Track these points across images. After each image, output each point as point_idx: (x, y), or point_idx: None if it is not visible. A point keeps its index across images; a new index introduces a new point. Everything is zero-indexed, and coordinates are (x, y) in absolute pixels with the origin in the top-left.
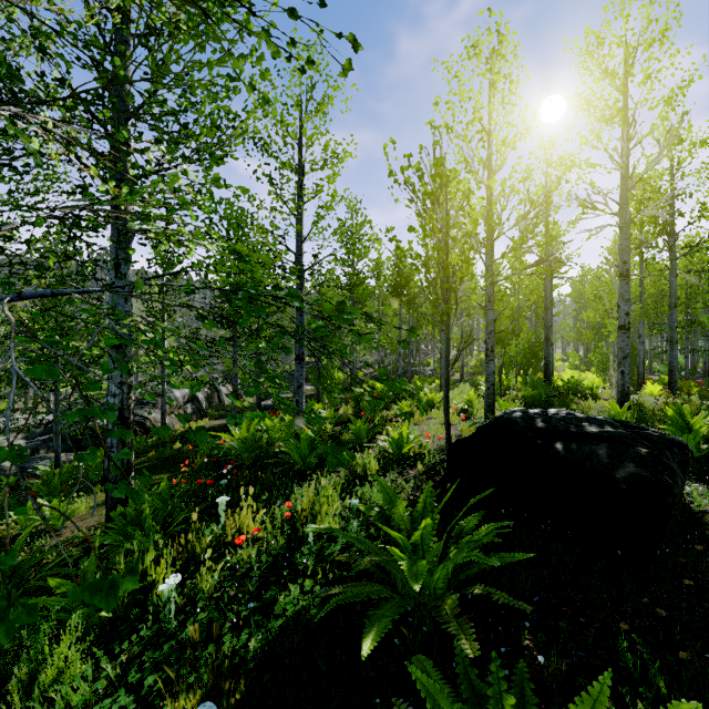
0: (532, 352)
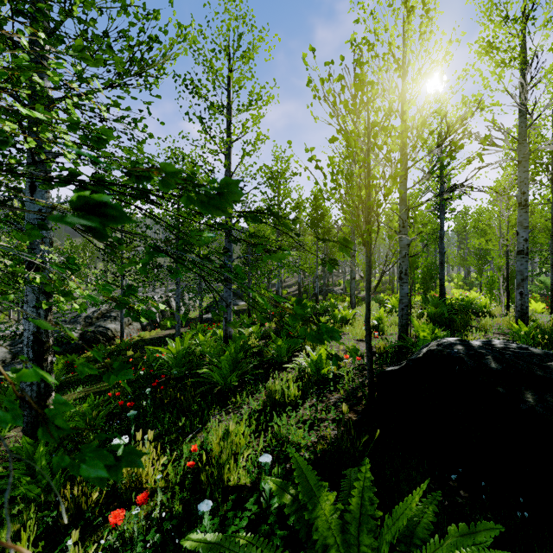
0: (430, 275)
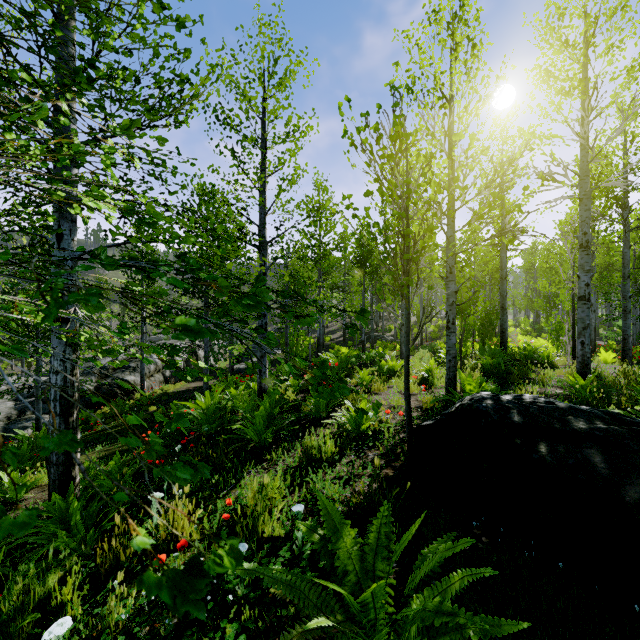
0: (489, 321)
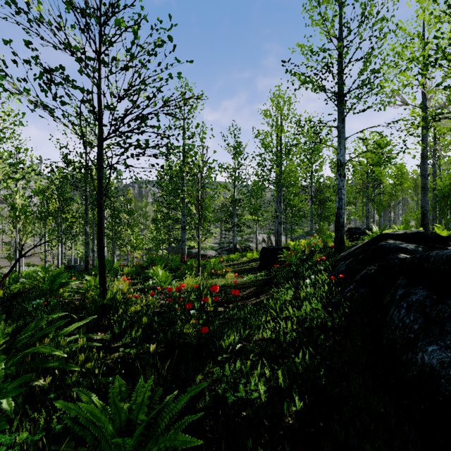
0: None
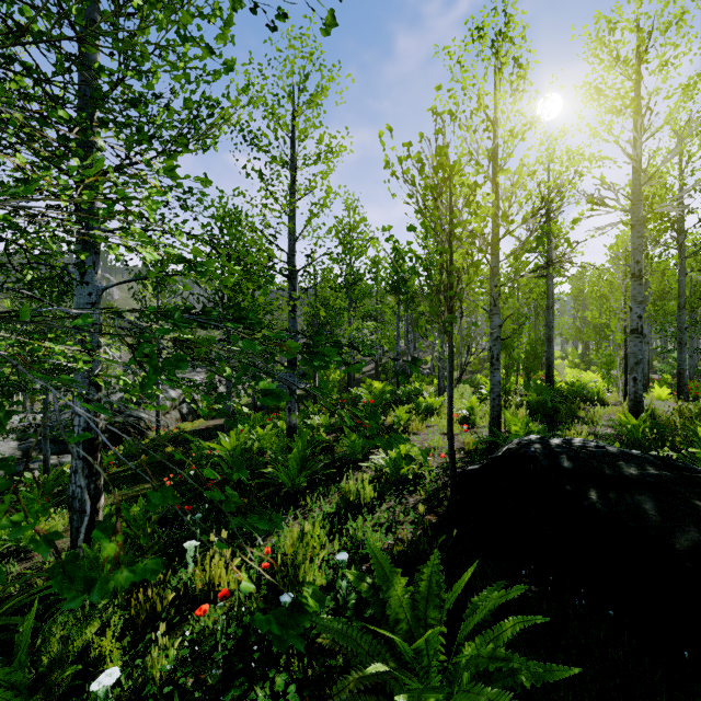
0: (534, 354)
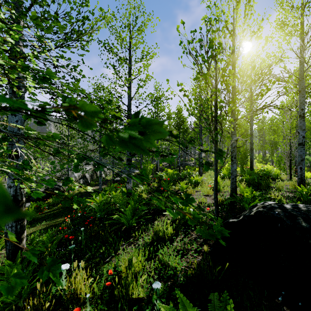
0: (245, 156)
